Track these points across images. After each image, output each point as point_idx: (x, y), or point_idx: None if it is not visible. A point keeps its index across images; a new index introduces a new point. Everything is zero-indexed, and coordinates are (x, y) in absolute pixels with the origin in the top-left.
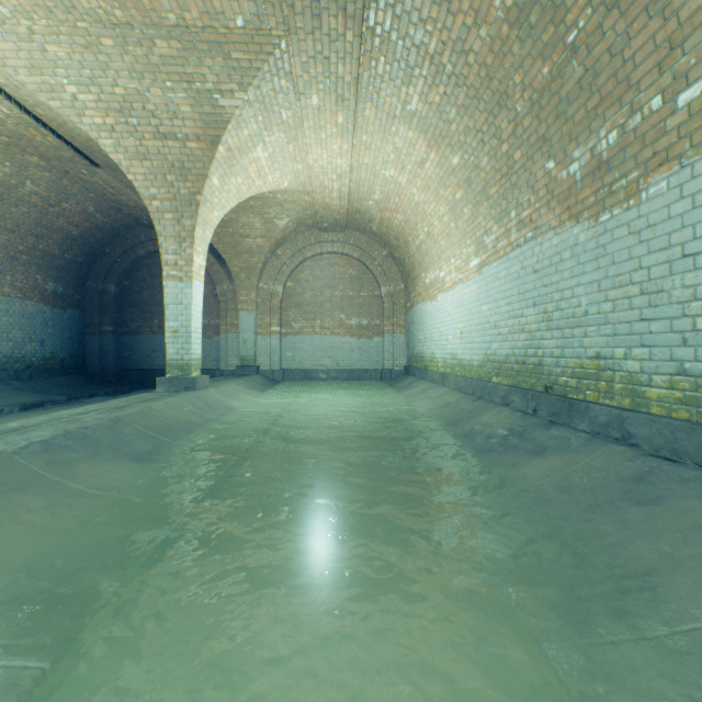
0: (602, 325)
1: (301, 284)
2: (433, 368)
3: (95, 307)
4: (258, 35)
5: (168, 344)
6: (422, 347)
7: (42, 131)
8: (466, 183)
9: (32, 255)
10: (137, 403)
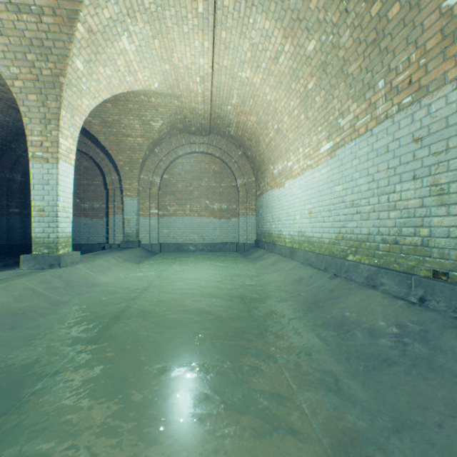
0: None
1: (174, 176)
2: (281, 242)
3: (3, 193)
4: None
5: (34, 223)
6: (270, 225)
7: None
8: (321, 69)
9: None
10: None
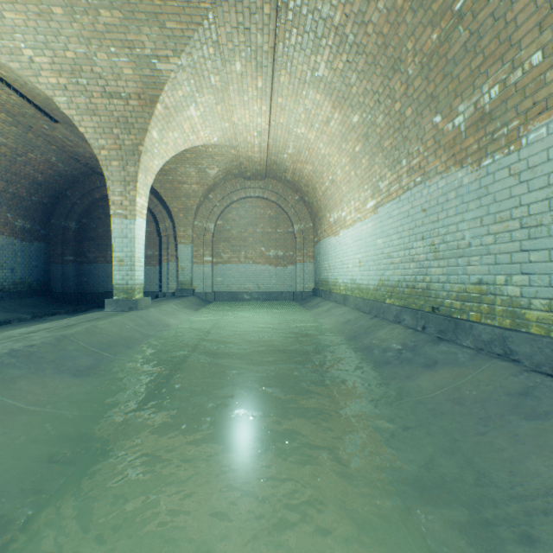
0: (484, 255)
1: (229, 222)
2: (336, 290)
3: (59, 241)
4: (188, 7)
5: (115, 271)
6: (327, 273)
7: (6, 90)
8: (364, 138)
9: (3, 196)
10: (85, 321)
